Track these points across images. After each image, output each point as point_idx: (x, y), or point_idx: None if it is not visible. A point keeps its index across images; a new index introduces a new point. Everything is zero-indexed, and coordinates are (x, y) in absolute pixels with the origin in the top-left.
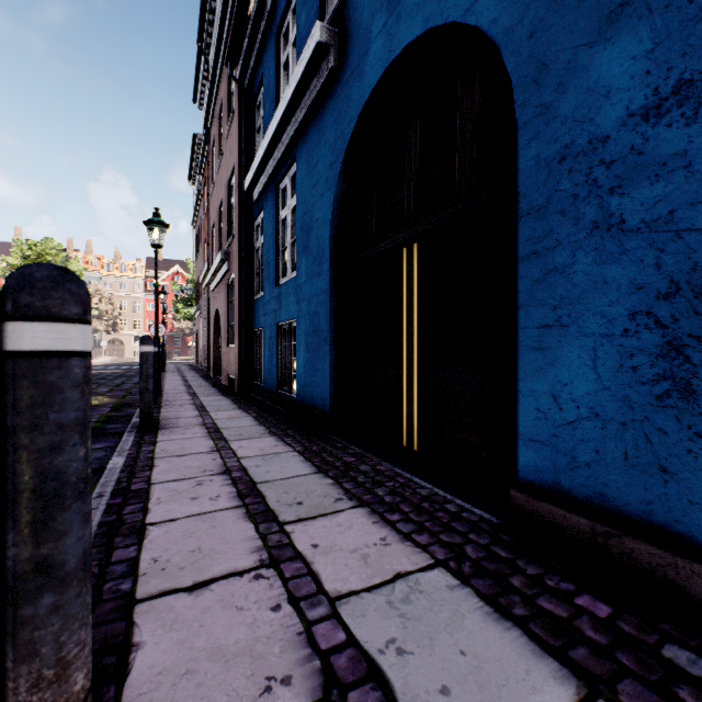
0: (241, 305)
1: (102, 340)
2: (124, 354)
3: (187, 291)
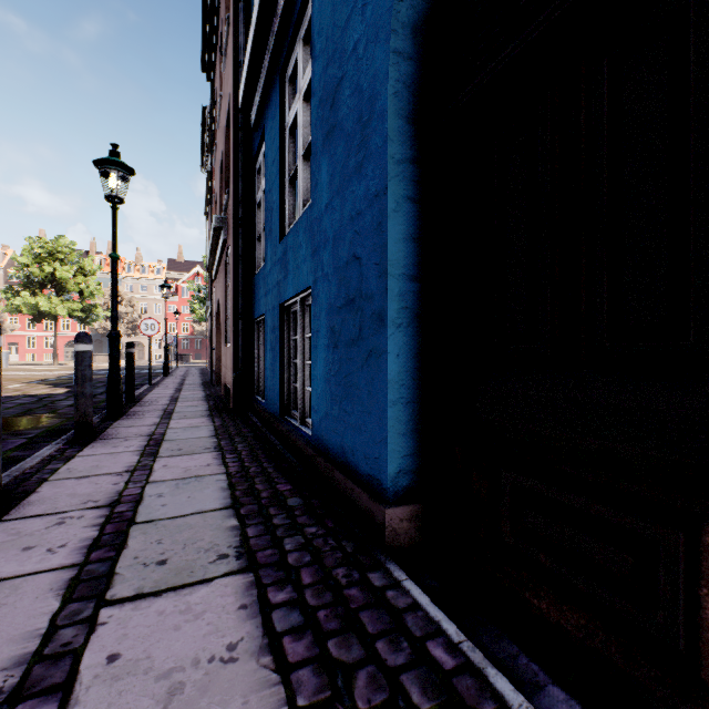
0: (238, 286)
1: (123, 343)
2: (145, 358)
3: (204, 290)
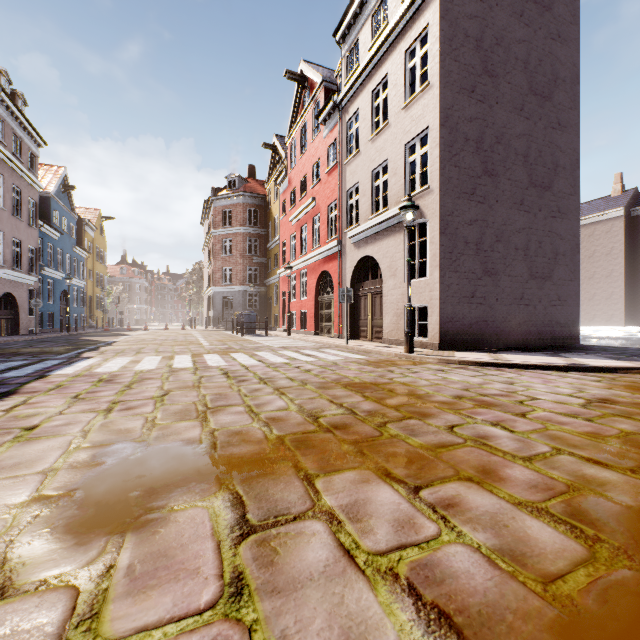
0: None
1: None
2: None
3: None
